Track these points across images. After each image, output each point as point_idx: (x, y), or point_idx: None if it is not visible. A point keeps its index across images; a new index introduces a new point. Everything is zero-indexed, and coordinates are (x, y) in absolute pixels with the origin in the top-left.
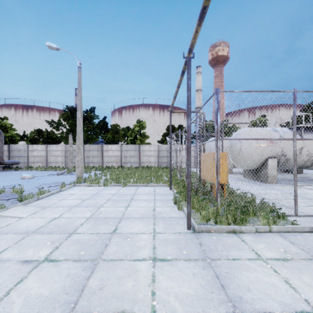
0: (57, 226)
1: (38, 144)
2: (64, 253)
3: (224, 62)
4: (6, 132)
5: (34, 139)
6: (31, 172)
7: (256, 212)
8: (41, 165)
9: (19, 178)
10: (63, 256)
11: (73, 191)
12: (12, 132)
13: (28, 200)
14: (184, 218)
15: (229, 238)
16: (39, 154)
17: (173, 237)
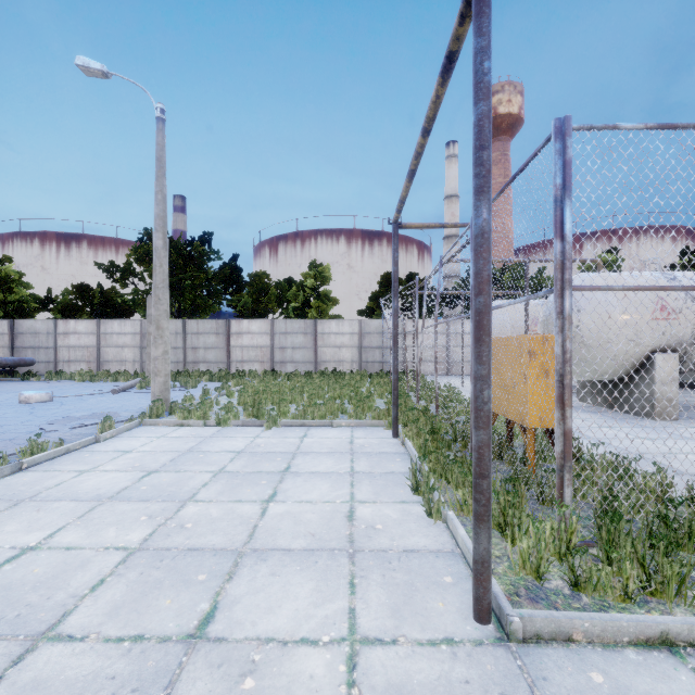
0: (7, 594)
1: (79, 319)
2: None
3: (511, 131)
4: (8, 291)
5: (70, 306)
6: (56, 386)
7: None
8: (87, 367)
9: (17, 402)
10: None
11: (130, 443)
12: (23, 292)
13: None
14: (454, 556)
15: (662, 687)
16: (82, 343)
17: (431, 675)
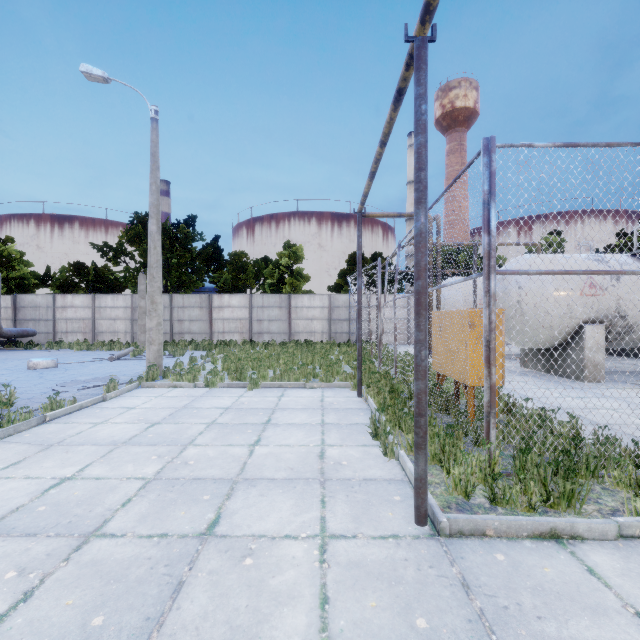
0: (58, 509)
1: (76, 294)
2: (41, 619)
3: (467, 123)
4: (11, 268)
5: (67, 283)
6: (57, 354)
7: (596, 467)
8: (83, 337)
9: (25, 368)
10: (32, 636)
11: (133, 401)
12: (24, 270)
13: (13, 426)
14: (403, 482)
15: (546, 562)
16: (79, 316)
17: (380, 556)
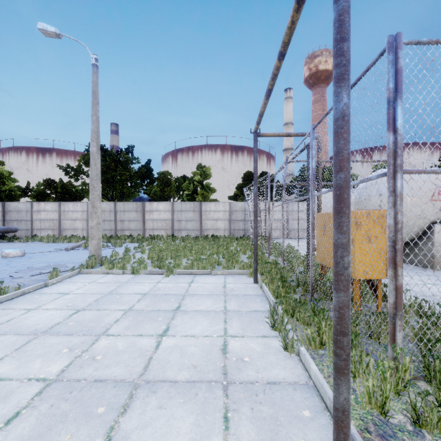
0: None
1: (47, 202)
2: None
3: (327, 81)
4: (2, 183)
5: (41, 193)
6: (30, 245)
7: None
8: (52, 233)
9: (0, 256)
10: None
11: (69, 287)
12: (12, 184)
13: None
14: (308, 388)
15: None
16: (49, 217)
17: None
